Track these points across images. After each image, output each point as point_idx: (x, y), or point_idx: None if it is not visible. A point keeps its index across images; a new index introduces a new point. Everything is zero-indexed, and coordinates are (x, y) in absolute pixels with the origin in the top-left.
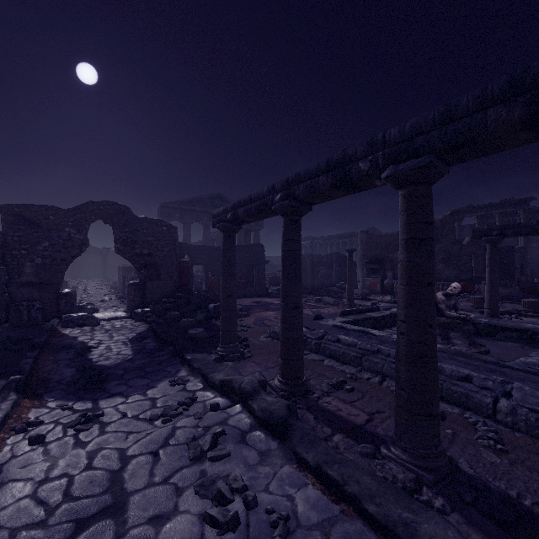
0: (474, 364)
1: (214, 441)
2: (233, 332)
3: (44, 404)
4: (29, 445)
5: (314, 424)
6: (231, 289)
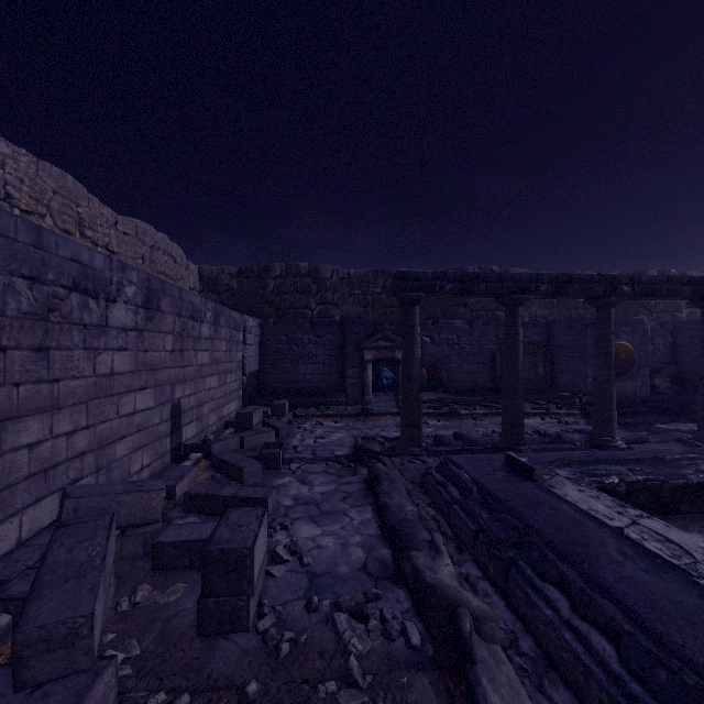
0: (614, 458)
1: (537, 432)
2: (703, 419)
3: (579, 420)
4: (540, 419)
5: (554, 446)
6: (701, 371)
